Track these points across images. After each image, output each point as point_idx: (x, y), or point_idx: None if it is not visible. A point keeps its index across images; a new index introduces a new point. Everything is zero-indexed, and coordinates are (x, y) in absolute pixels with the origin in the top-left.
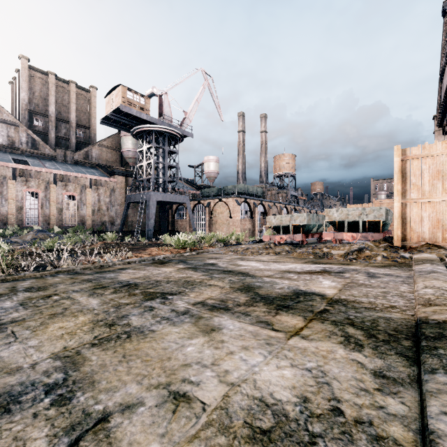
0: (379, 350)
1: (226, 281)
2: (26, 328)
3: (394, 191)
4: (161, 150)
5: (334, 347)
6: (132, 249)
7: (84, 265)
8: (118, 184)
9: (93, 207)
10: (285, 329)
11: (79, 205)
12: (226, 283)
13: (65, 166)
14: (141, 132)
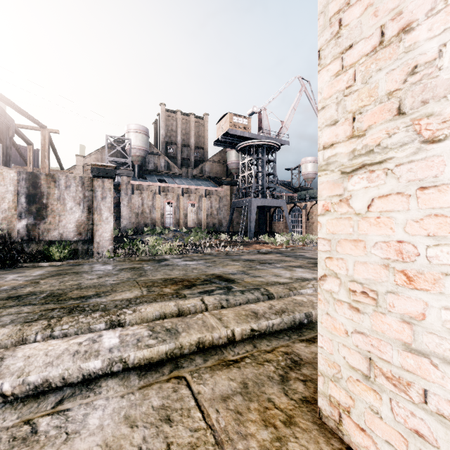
0: None
1: (306, 261)
2: (219, 267)
3: None
4: (260, 160)
5: None
6: (241, 245)
7: (218, 252)
8: (225, 192)
9: (207, 212)
10: None
11: (197, 211)
12: (305, 261)
13: (187, 181)
14: (243, 147)
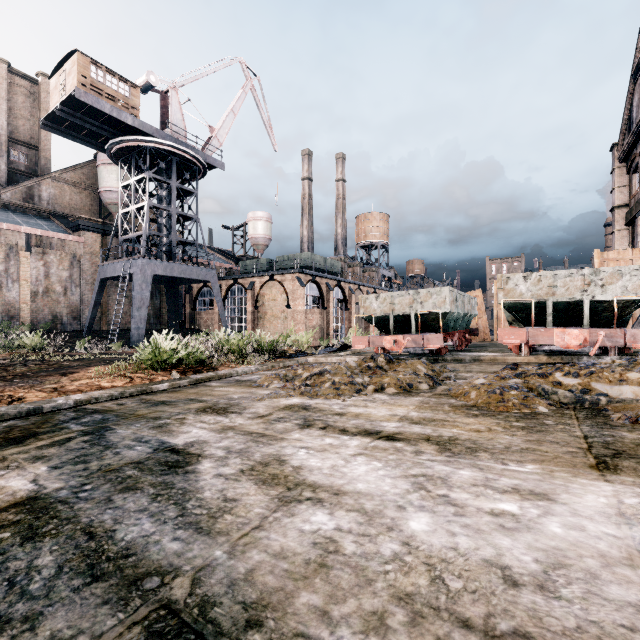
0: None
1: None
2: None
3: None
4: (165, 187)
5: None
6: (35, 373)
7: None
8: (87, 247)
9: (34, 287)
10: None
11: (2, 282)
12: None
13: None
14: (126, 151)
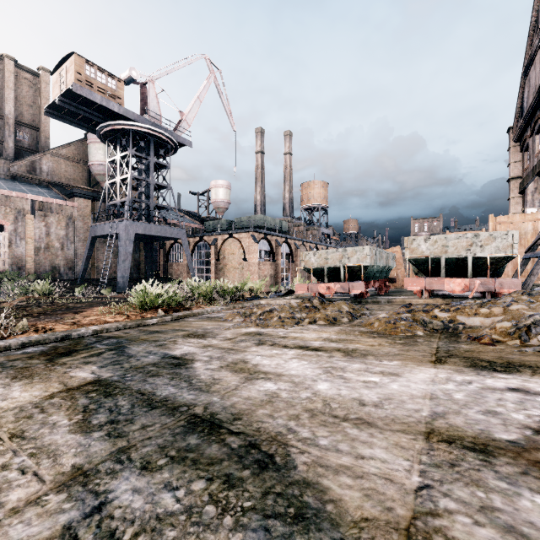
0: None
1: None
2: None
3: None
4: (144, 162)
5: None
6: (54, 311)
7: None
8: (80, 211)
9: (37, 244)
10: None
11: (12, 240)
12: None
13: None
14: (112, 133)
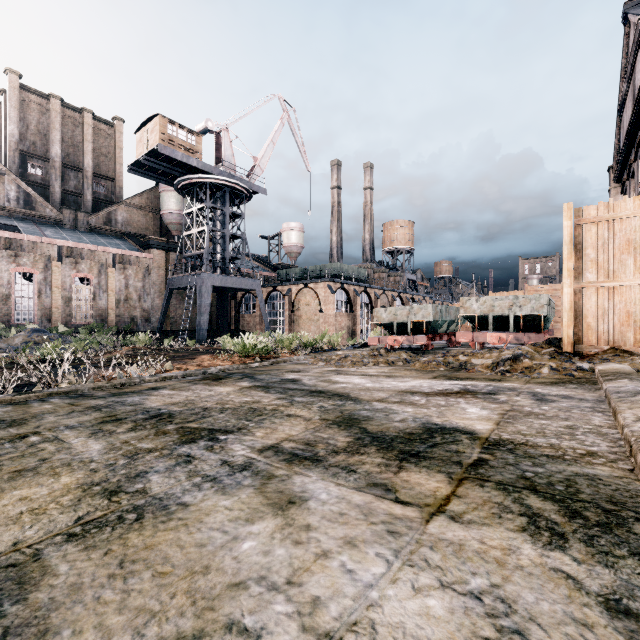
0: (598, 546)
1: (315, 409)
2: None
3: (564, 270)
4: (219, 212)
5: (514, 539)
6: (173, 358)
7: (95, 383)
8: (155, 262)
9: (117, 296)
10: (418, 500)
11: (96, 293)
12: (315, 413)
13: (75, 235)
14: (189, 185)
